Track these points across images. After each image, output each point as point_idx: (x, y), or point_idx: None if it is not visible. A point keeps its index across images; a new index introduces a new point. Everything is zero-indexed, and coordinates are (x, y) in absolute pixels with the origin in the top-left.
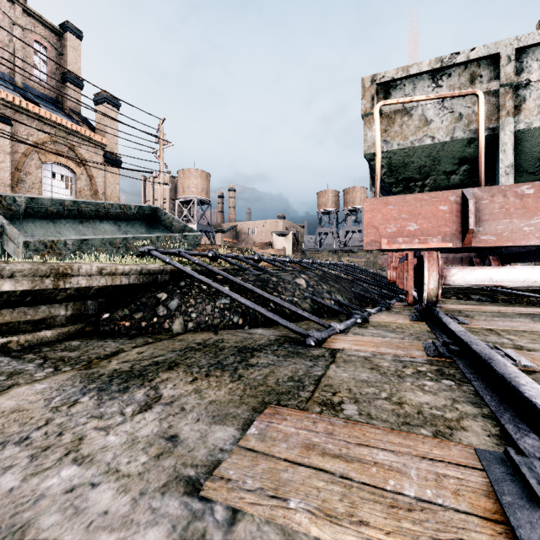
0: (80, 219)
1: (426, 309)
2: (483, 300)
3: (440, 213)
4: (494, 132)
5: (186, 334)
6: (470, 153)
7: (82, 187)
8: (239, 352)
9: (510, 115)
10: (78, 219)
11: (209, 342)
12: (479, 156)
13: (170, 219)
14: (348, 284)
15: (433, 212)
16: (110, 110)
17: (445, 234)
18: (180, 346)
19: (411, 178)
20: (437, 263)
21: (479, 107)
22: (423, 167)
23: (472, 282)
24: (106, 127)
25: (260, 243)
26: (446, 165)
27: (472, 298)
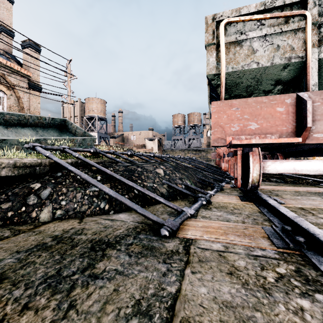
0: (5, 126)
1: (250, 191)
2: (279, 182)
3: (277, 114)
4: (302, 60)
5: (51, 223)
6: (283, 76)
7: (11, 104)
8: (90, 250)
9: (315, 46)
10: (4, 126)
11: (67, 234)
12: (307, 67)
13: (74, 128)
14: (193, 172)
15: (271, 113)
16: (33, 53)
17: (281, 133)
18: (32, 242)
19: (240, 95)
20: (259, 158)
21: (307, 25)
22: (249, 86)
23: (281, 171)
24: (30, 64)
25: (137, 145)
26: (266, 85)
27: (271, 180)
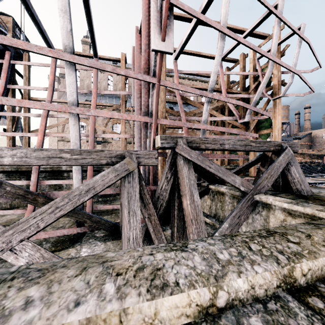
0: None
1: None
2: None
3: None
4: None
5: None
6: None
7: None
8: None
9: None
10: None
11: None
12: None
13: None
14: None
15: None
16: None
17: None
18: None
19: None
20: None
21: None
22: None
23: None
24: None
25: None
26: None
27: None
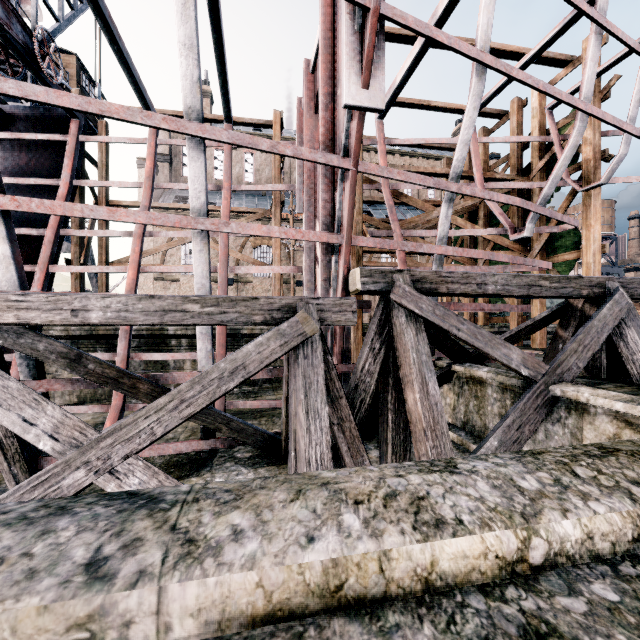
0: None
1: None
2: None
3: None
4: None
5: None
6: None
7: None
8: None
9: None
10: None
11: None
12: None
13: None
14: None
15: None
16: None
17: None
18: None
19: None
20: None
21: None
22: None
23: None
24: None
25: None
26: None
27: None
